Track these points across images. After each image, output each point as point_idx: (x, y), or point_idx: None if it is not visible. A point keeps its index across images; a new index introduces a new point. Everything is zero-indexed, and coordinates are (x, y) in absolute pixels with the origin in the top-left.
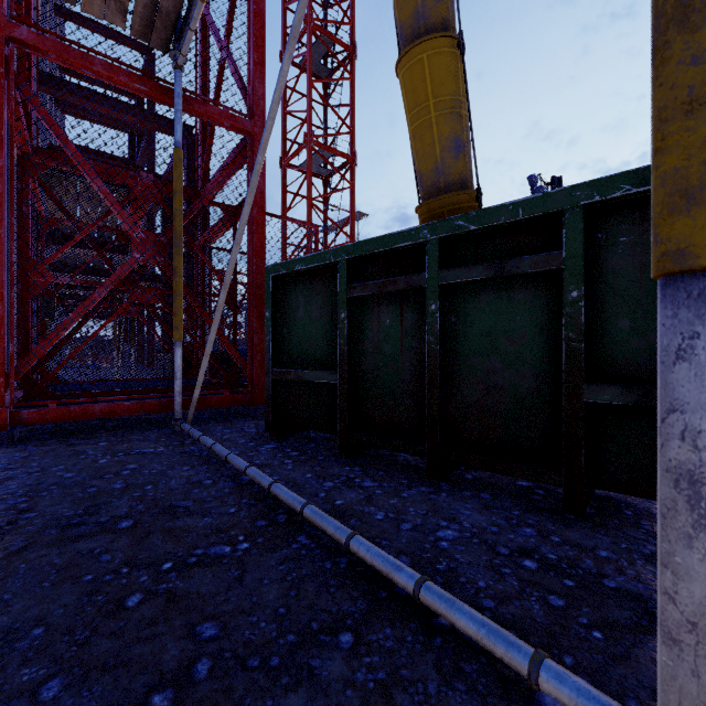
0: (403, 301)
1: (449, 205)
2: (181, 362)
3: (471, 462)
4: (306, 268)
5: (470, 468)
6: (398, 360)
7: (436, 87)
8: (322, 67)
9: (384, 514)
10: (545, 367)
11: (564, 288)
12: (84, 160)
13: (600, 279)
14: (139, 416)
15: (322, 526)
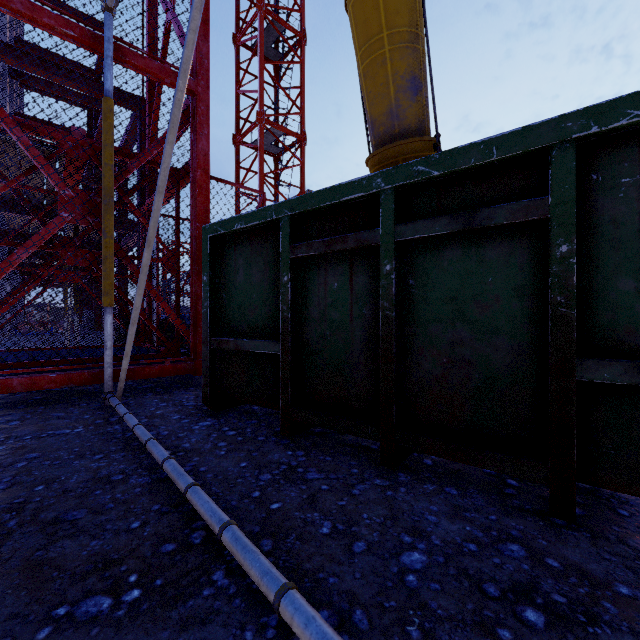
0: (352, 262)
1: (405, 153)
2: (112, 330)
3: (433, 449)
4: (245, 227)
5: (432, 455)
6: (347, 328)
7: (390, 16)
8: (274, 51)
9: (331, 525)
10: (524, 338)
11: (550, 241)
12: (0, 107)
13: (595, 230)
14: (72, 387)
15: (244, 566)
